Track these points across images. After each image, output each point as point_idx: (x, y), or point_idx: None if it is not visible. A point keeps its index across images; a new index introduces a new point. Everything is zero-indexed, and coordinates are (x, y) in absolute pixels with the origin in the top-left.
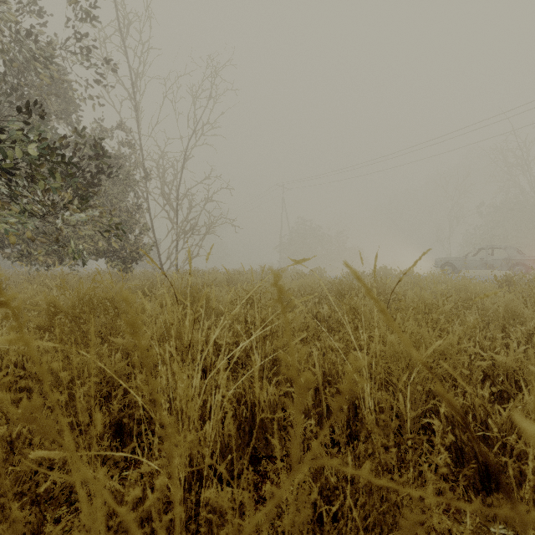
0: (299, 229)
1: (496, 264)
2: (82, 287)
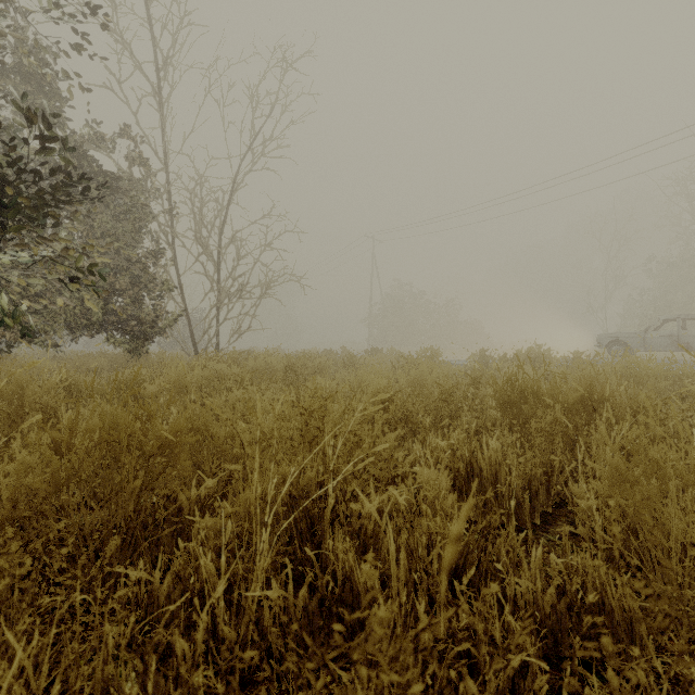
0: (395, 295)
1: (693, 342)
2: (19, 384)
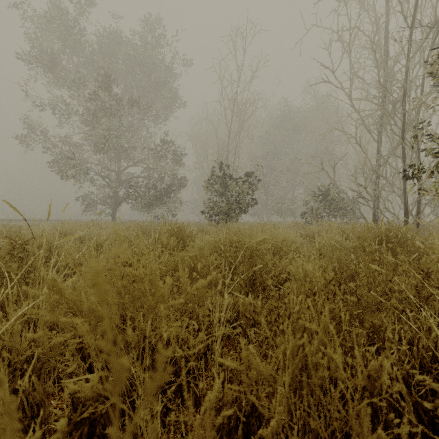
0: None
1: None
2: None
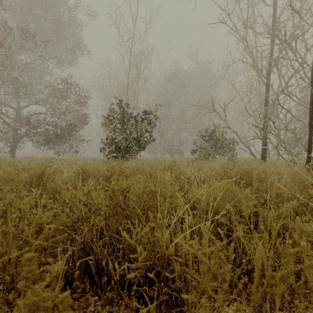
0: None
1: None
2: None
